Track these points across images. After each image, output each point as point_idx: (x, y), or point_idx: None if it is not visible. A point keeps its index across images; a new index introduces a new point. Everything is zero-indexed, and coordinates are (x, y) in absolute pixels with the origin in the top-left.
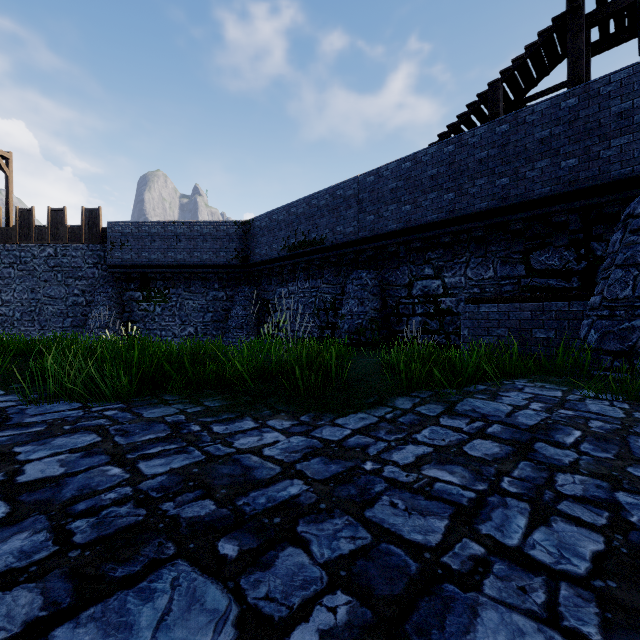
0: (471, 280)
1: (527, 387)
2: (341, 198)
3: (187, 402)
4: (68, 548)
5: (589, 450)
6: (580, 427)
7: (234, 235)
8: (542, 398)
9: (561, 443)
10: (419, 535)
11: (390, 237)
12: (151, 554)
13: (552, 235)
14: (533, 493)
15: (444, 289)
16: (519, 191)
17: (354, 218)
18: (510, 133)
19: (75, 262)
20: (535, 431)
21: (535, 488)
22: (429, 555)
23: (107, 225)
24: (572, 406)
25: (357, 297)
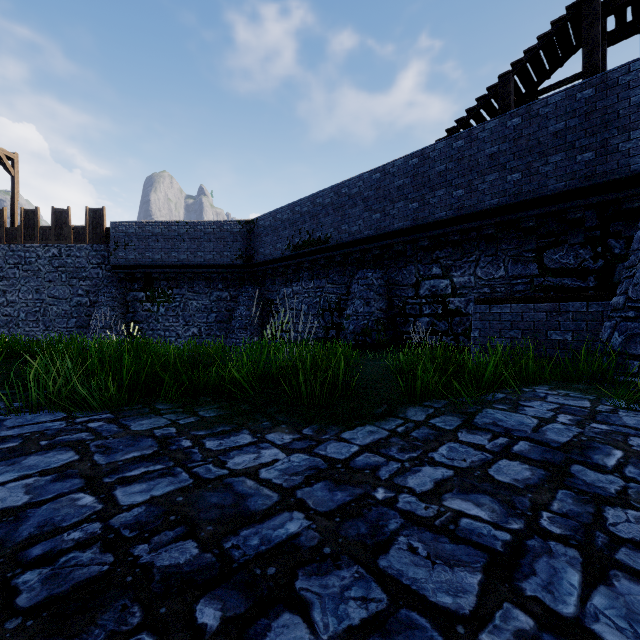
0: (481, 279)
1: (550, 395)
2: (346, 196)
3: (180, 411)
4: (7, 615)
5: (636, 475)
6: (620, 445)
7: (238, 235)
8: (569, 409)
9: (602, 466)
10: (447, 596)
11: (397, 236)
12: (110, 624)
13: (567, 232)
14: (581, 535)
15: (453, 289)
16: (532, 187)
17: (359, 216)
18: (522, 126)
19: (79, 262)
20: (569, 450)
21: (583, 528)
22: (463, 629)
23: (111, 225)
24: (605, 419)
25: (363, 297)
